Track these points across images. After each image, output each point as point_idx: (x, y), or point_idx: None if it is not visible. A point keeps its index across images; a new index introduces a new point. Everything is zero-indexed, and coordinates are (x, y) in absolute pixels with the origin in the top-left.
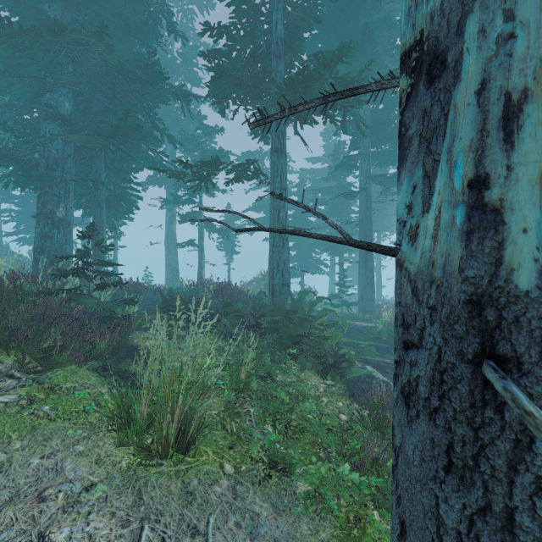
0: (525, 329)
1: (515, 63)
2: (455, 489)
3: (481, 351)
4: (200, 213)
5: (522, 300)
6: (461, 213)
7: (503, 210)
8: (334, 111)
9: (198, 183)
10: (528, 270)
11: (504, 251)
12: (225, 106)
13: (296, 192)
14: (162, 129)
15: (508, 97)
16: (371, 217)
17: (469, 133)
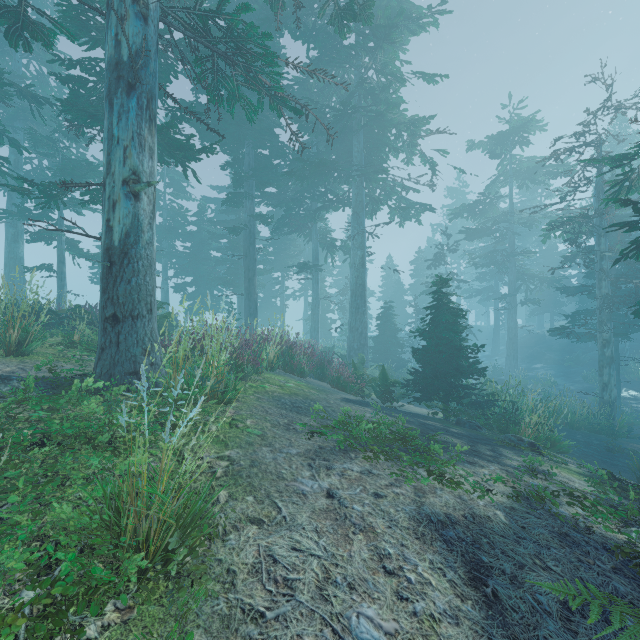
0: (117, 255)
1: (115, 194)
2: (103, 296)
3: (109, 261)
4: (59, 233)
5: (116, 248)
6: (106, 228)
7: (113, 227)
8: (176, 161)
9: (47, 200)
10: (117, 241)
11: (113, 237)
12: (80, 131)
13: (195, 222)
14: (1, 130)
15: (114, 201)
16: (254, 253)
17: (107, 208)
